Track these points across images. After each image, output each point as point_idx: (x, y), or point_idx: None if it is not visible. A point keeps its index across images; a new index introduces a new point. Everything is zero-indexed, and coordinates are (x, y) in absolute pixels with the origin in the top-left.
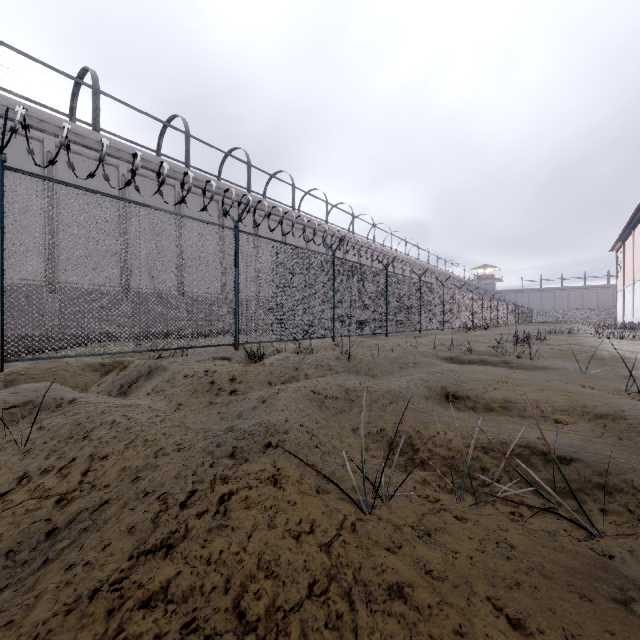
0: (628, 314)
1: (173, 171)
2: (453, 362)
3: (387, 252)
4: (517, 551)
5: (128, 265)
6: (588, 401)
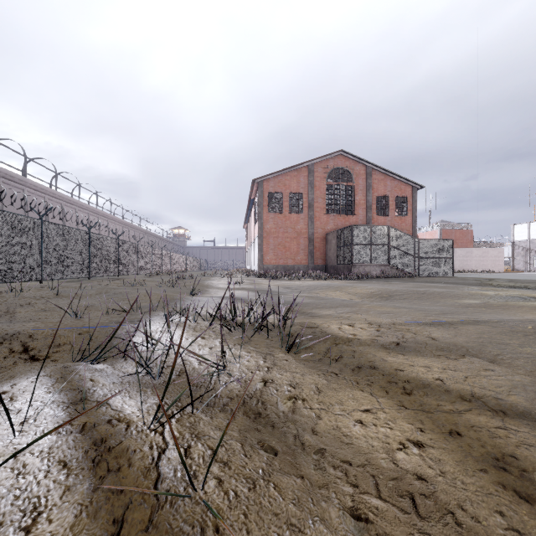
0: (248, 265)
1: None
2: None
3: (93, 210)
4: (112, 317)
5: None
6: (169, 296)
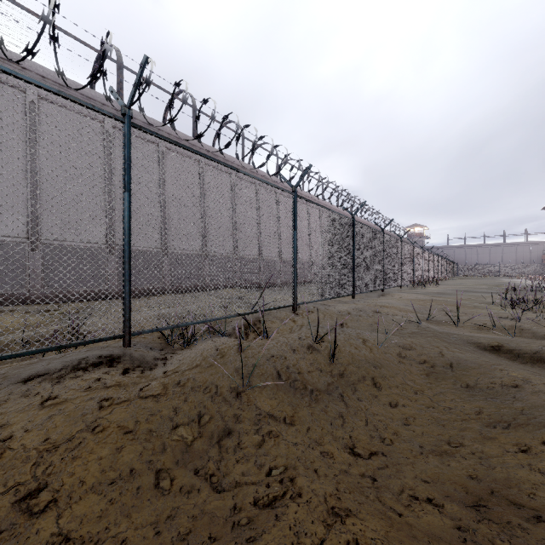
0: None
1: (100, 103)
2: (502, 357)
3: (334, 209)
4: None
5: (37, 211)
6: None
